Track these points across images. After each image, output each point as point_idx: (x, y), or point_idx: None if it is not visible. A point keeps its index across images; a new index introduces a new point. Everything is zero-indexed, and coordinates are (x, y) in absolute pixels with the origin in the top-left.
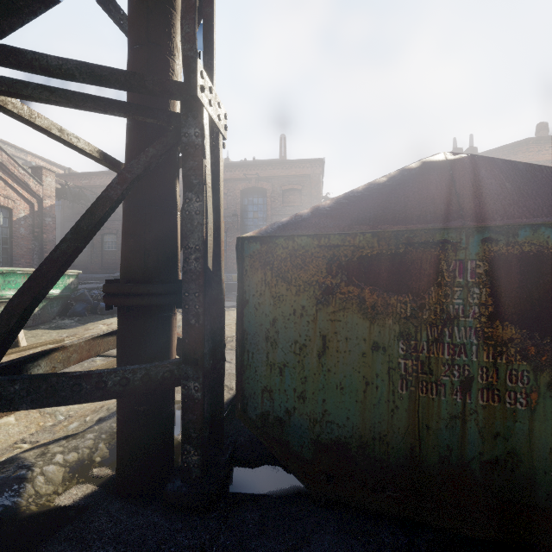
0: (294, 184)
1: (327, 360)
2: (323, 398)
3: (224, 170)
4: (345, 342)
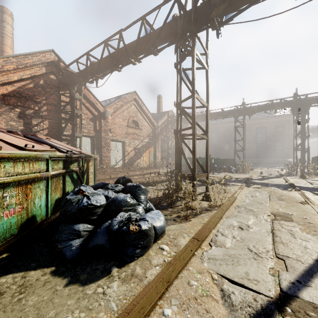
0: (280, 124)
1: None
2: None
3: (248, 121)
4: None
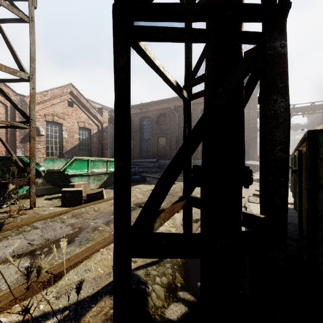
0: None
1: None
2: None
3: None
4: None
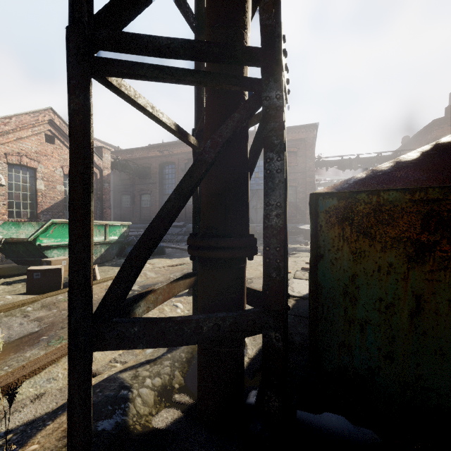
0: (290, 147)
1: (421, 322)
2: (416, 362)
3: None
4: (447, 305)
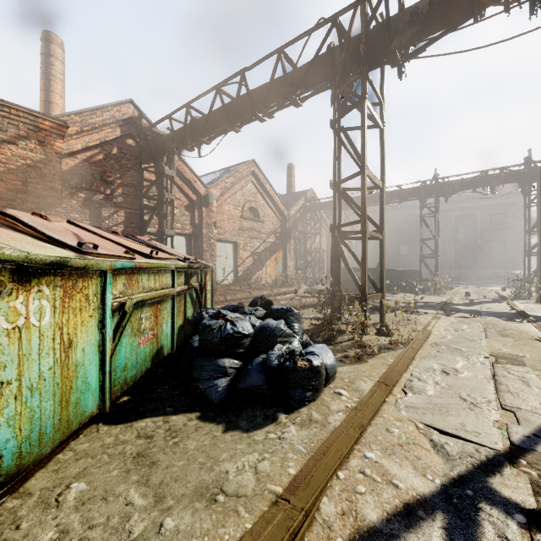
0: (500, 209)
1: None
2: None
3: (443, 205)
4: None
